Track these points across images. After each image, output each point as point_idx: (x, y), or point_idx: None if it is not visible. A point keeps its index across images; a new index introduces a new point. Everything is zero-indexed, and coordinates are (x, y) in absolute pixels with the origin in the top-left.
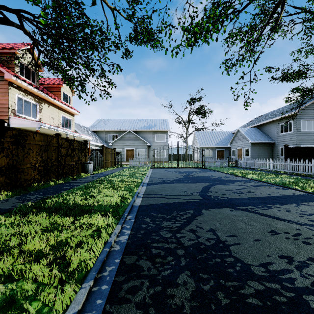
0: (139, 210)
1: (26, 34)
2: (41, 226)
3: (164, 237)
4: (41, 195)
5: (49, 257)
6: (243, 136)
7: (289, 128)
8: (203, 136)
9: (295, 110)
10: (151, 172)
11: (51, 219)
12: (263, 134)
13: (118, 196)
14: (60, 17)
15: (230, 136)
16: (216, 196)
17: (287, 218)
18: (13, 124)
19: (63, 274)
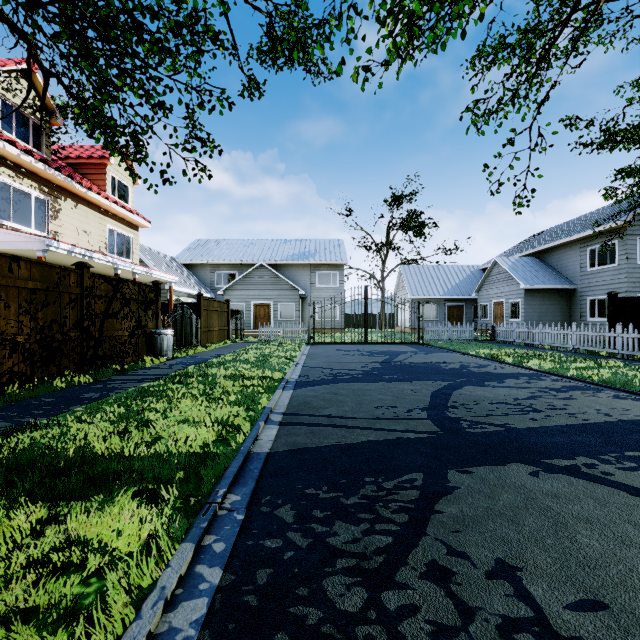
0: (264, 472)
1: None
2: None
3: (338, 611)
4: (9, 420)
5: None
6: (506, 275)
7: (609, 257)
8: (418, 276)
9: (623, 216)
10: (308, 353)
11: None
12: (549, 271)
13: (217, 422)
14: None
15: (477, 276)
16: (472, 421)
17: None
18: None
19: None
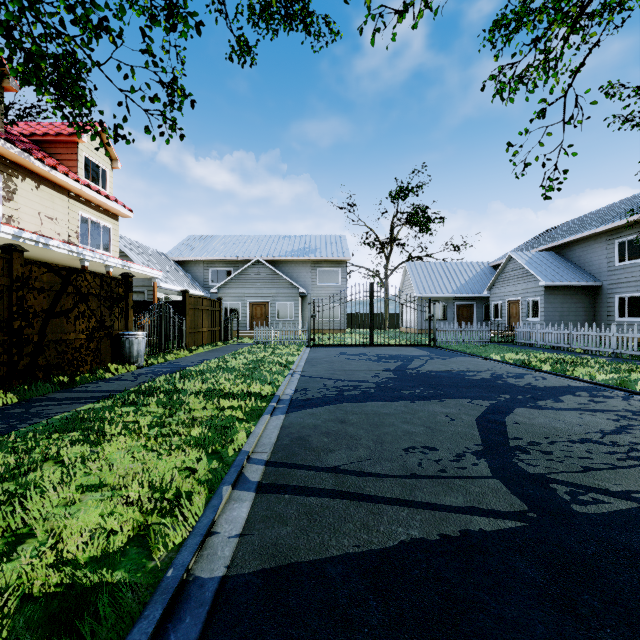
0: None
1: None
2: None
3: None
4: None
5: None
6: (523, 271)
7: None
8: (425, 273)
9: None
10: (307, 358)
11: None
12: (570, 266)
13: (152, 487)
14: None
15: (487, 273)
16: (570, 484)
17: None
18: None
19: None
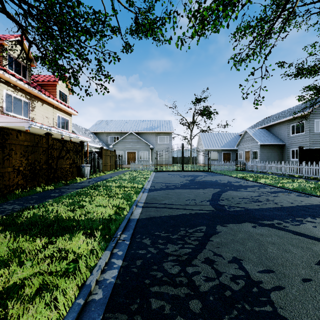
0: (136, 226)
1: (9, 17)
2: None
3: (169, 273)
4: (20, 205)
5: None
6: (251, 138)
7: (301, 129)
8: (208, 138)
9: (307, 109)
10: (154, 176)
11: (15, 242)
12: (272, 136)
13: (114, 206)
14: (51, 2)
15: (237, 138)
16: (230, 206)
17: None
18: (0, 123)
19: None
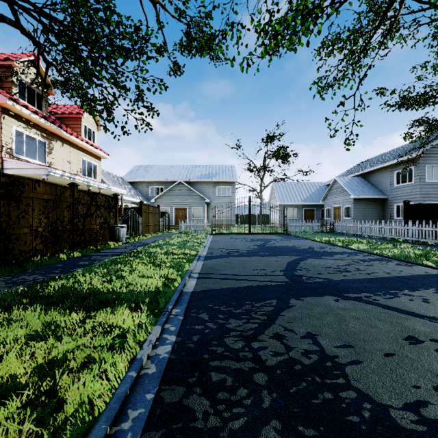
0: (191, 300)
1: (24, 33)
2: (28, 330)
3: (231, 348)
4: (42, 275)
5: (25, 393)
6: (342, 189)
7: (408, 178)
8: (284, 189)
9: (417, 151)
10: (211, 240)
11: (47, 315)
12: (370, 186)
13: (161, 276)
14: (77, 12)
15: (323, 189)
16: (309, 276)
17: (428, 313)
18: (9, 170)
19: (44, 430)
